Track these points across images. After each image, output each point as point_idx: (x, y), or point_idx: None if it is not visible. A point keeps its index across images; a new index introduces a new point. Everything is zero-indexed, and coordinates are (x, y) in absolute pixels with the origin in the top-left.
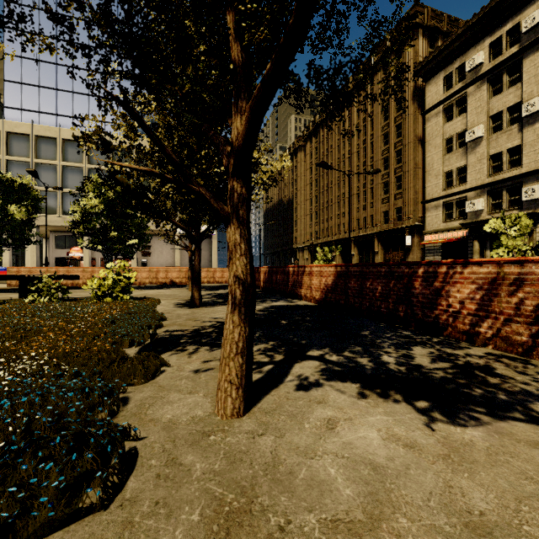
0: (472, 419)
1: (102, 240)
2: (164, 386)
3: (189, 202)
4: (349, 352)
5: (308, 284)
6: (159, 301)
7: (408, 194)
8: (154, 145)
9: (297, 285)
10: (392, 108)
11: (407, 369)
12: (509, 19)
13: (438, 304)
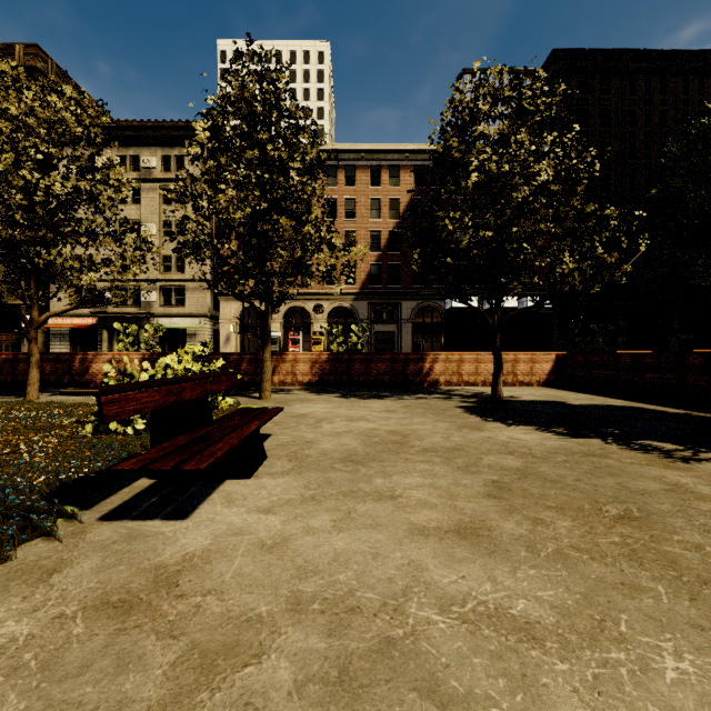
0: None
1: None
2: None
3: None
4: (52, 393)
5: None
6: None
7: None
8: None
9: None
10: None
11: None
12: (133, 147)
13: (88, 373)
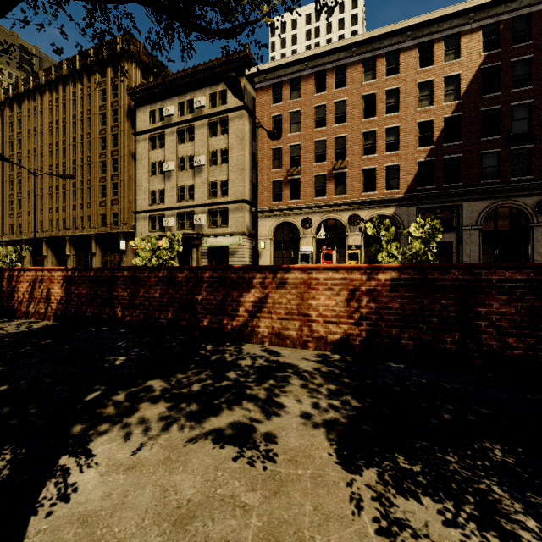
0: None
1: None
2: None
3: None
4: None
5: None
6: None
7: (123, 202)
8: None
9: None
10: (110, 116)
11: None
12: (189, 93)
13: (14, 296)
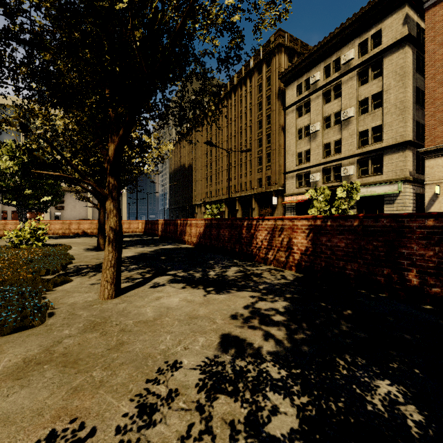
0: (227, 292)
1: (16, 197)
2: (70, 291)
3: (95, 171)
4: (192, 271)
5: (189, 232)
6: (71, 247)
7: (274, 167)
8: (65, 131)
9: (183, 234)
10: (264, 102)
11: (217, 277)
12: (335, 53)
13: (252, 243)
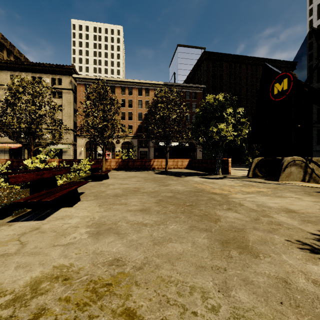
0: None
1: None
2: None
3: None
4: None
5: None
6: None
7: None
8: None
9: None
10: None
11: None
12: (38, 73)
13: None
